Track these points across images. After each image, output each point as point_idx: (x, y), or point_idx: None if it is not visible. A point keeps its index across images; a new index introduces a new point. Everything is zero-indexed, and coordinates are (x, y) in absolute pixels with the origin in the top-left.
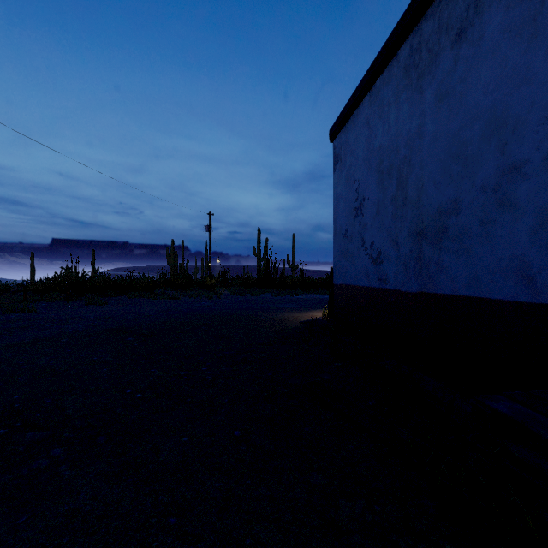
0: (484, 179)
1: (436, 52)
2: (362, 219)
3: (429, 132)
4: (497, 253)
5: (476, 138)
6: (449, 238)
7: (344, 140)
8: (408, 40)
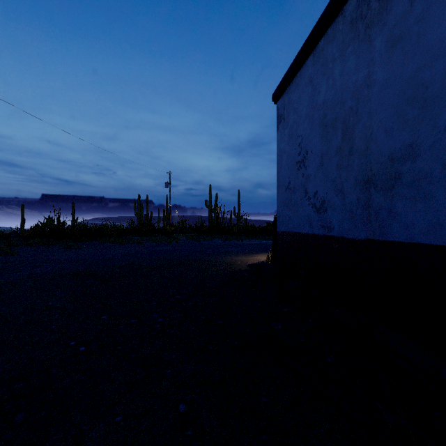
0: None
1: None
2: (305, 171)
3: (379, 79)
4: None
5: (438, 77)
6: (404, 184)
7: (287, 101)
8: None
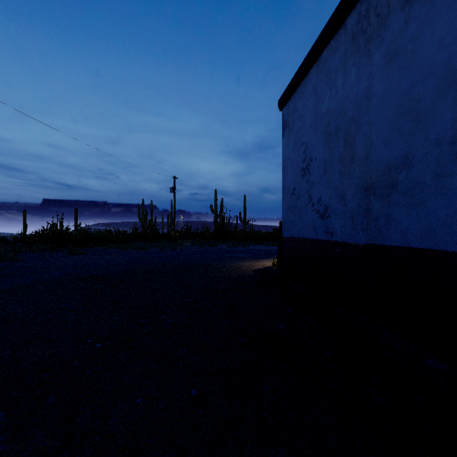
0: (438, 132)
1: (385, 15)
2: (309, 178)
3: (378, 92)
4: (454, 205)
5: (430, 93)
6: (400, 192)
7: (292, 108)
8: (356, 9)
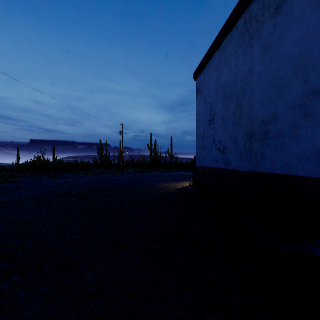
0: (293, 99)
1: (261, 21)
2: (213, 126)
3: (256, 71)
4: (303, 146)
5: (288, 74)
6: (270, 137)
7: (202, 79)
8: (243, 15)
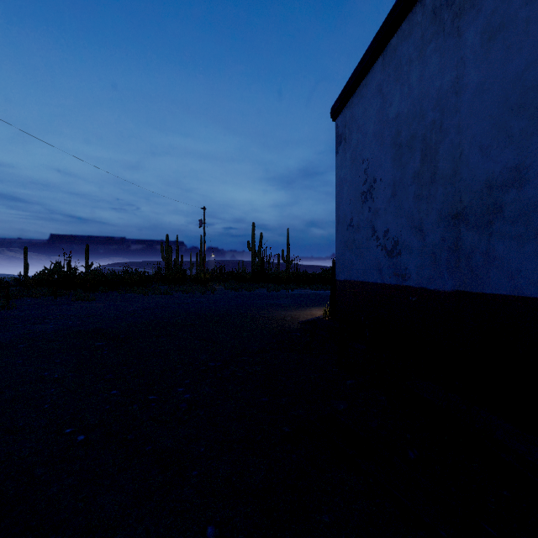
0: None
1: None
2: (372, 204)
3: (471, 83)
4: None
5: None
6: (507, 219)
7: (349, 117)
8: None
